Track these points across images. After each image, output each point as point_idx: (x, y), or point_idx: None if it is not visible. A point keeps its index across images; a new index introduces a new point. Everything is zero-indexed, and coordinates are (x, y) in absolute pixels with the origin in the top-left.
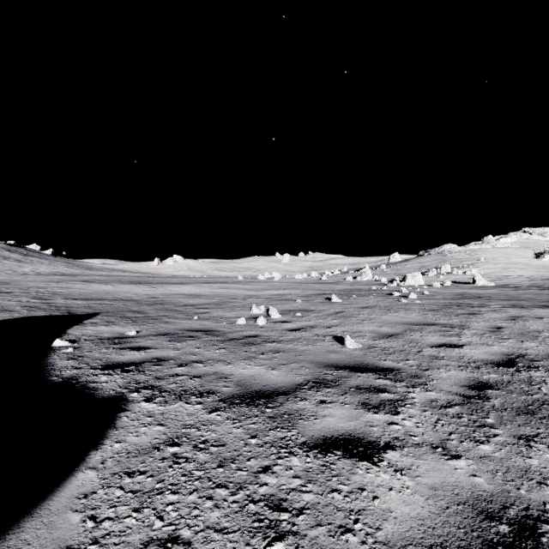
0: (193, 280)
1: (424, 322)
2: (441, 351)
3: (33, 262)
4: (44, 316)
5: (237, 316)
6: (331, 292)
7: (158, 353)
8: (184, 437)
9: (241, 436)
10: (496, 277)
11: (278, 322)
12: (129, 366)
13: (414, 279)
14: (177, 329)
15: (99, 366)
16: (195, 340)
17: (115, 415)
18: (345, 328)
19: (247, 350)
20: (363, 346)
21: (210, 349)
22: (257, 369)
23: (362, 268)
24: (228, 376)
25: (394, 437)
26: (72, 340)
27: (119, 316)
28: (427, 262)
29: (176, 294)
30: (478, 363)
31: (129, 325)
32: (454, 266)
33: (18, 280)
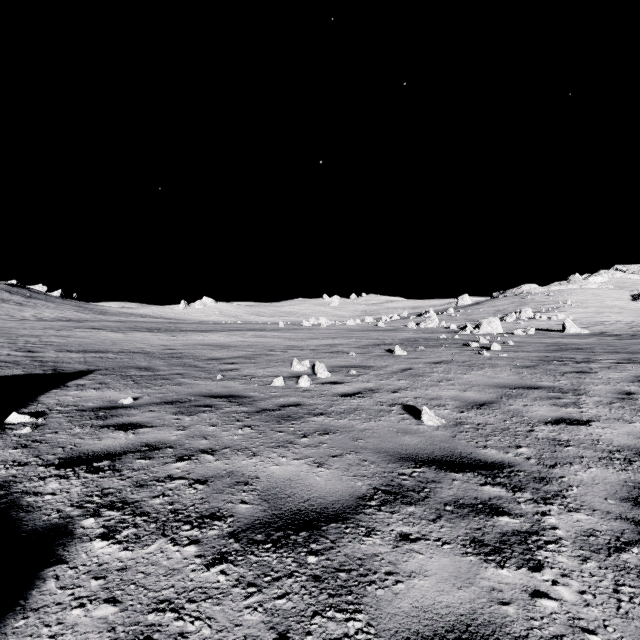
0: (224, 327)
1: (522, 385)
2: (561, 430)
3: (36, 306)
4: (17, 376)
5: (273, 375)
6: (392, 341)
7: (152, 436)
8: (148, 637)
9: (258, 634)
10: (588, 323)
11: (326, 384)
12: (101, 461)
13: (491, 325)
14: (190, 394)
15: (55, 461)
16: (211, 413)
17: (36, 574)
18: (417, 393)
19: (283, 429)
20: (446, 421)
21: (230, 428)
22: (296, 465)
23: (426, 313)
24: (250, 479)
25: (553, 637)
26: (40, 412)
27: (119, 375)
28: (503, 306)
29: (199, 345)
30: (624, 452)
31: (128, 388)
32: (536, 310)
33: (11, 327)
